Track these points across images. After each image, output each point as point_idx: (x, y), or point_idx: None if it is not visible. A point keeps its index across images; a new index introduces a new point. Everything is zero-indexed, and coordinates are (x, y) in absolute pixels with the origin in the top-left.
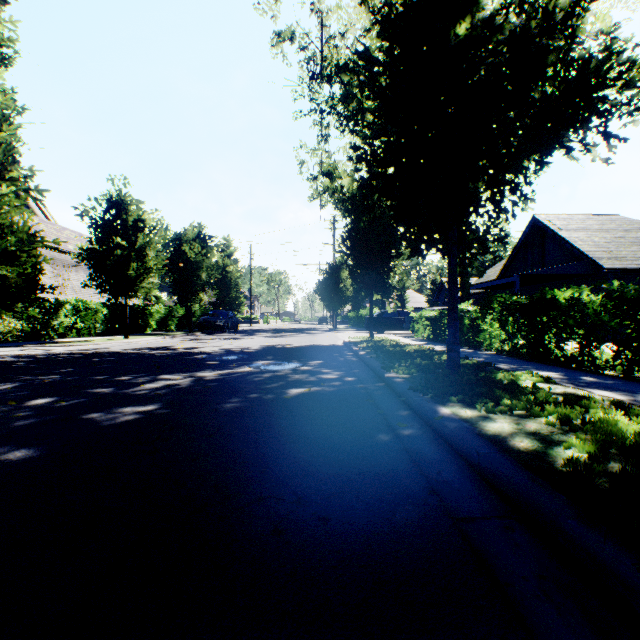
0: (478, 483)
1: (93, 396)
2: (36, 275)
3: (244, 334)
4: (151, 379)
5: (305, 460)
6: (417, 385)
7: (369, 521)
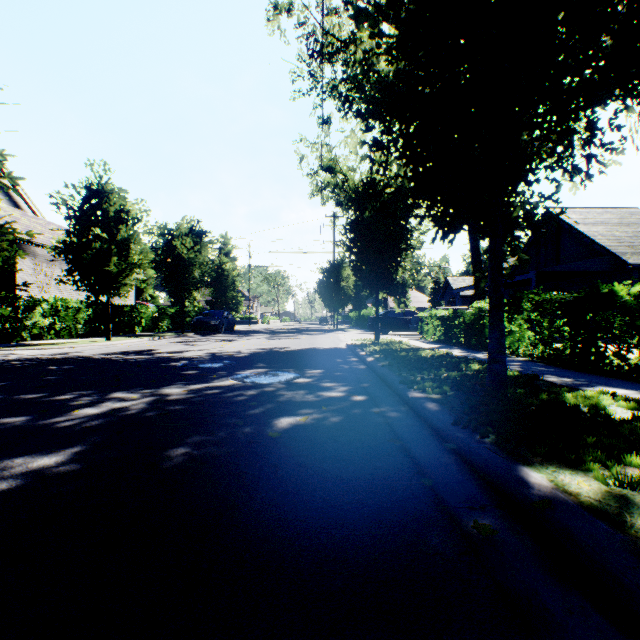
0: None
1: None
2: (5, 270)
3: (240, 335)
4: (97, 399)
5: None
6: (461, 415)
7: None
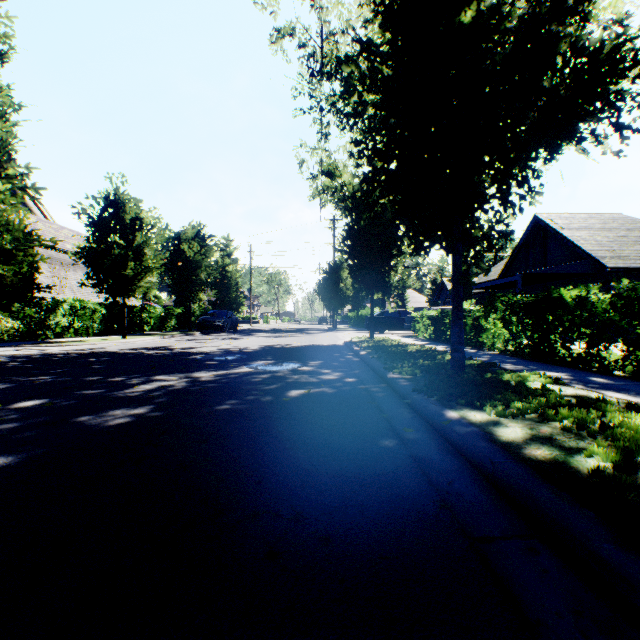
0: (493, 495)
1: (83, 398)
2: (32, 274)
3: (243, 334)
4: (146, 380)
5: (304, 469)
6: (421, 386)
7: (376, 541)
